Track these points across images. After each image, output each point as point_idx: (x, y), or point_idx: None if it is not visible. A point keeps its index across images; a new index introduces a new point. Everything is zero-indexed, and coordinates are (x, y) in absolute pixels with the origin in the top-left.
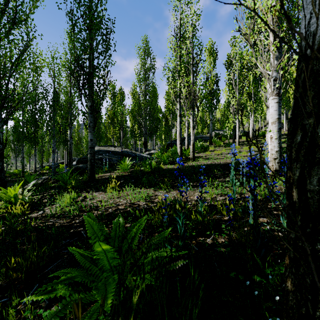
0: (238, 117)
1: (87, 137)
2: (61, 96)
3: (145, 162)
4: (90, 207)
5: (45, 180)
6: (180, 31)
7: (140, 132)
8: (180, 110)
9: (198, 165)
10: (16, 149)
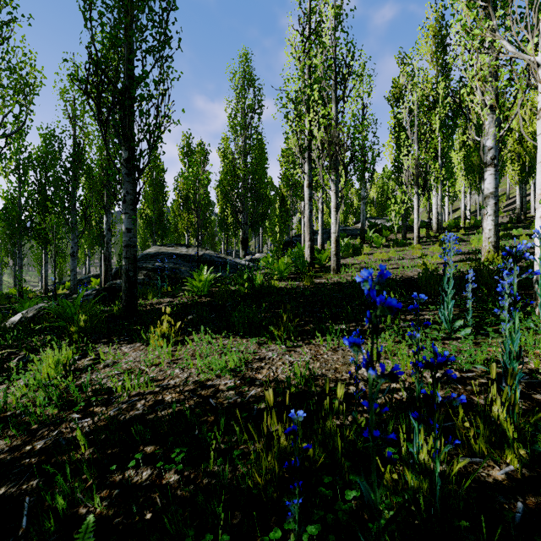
0: (418, 191)
1: (143, 231)
2: (88, 152)
3: (241, 276)
4: (93, 392)
5: (41, 312)
6: (310, 24)
7: (235, 222)
8: (310, 175)
9: (349, 282)
10: (15, 251)
